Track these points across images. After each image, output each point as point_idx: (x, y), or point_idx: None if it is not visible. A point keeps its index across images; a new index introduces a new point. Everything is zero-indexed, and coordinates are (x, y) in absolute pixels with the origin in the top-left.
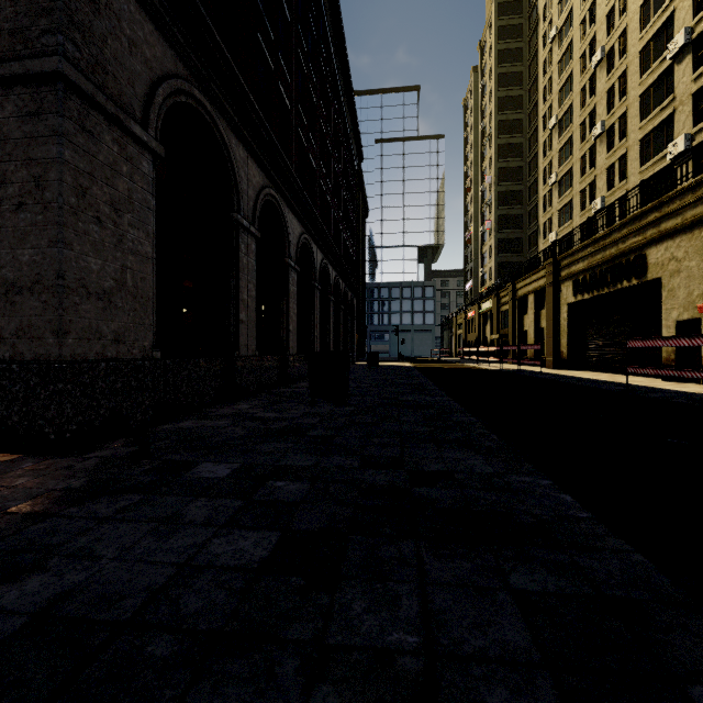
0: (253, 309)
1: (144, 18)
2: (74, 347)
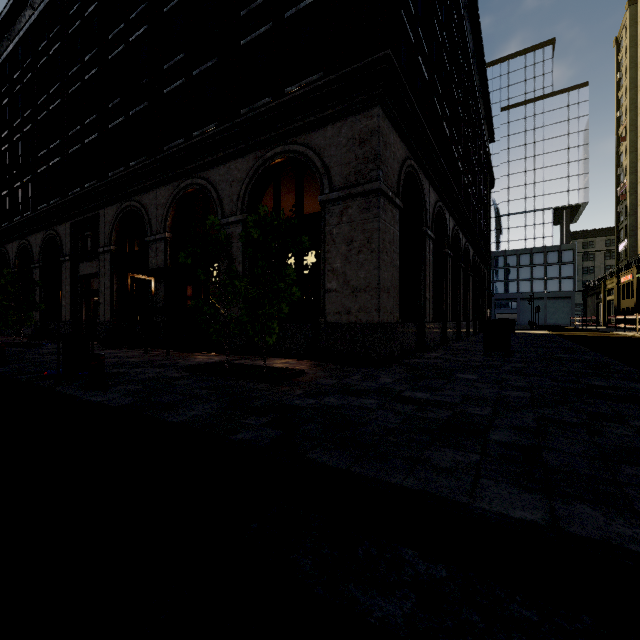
0: (431, 289)
1: (397, 137)
2: (381, 316)
